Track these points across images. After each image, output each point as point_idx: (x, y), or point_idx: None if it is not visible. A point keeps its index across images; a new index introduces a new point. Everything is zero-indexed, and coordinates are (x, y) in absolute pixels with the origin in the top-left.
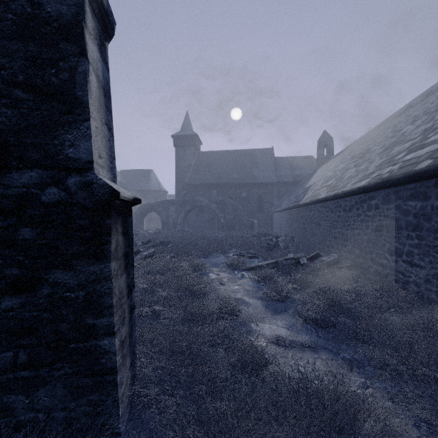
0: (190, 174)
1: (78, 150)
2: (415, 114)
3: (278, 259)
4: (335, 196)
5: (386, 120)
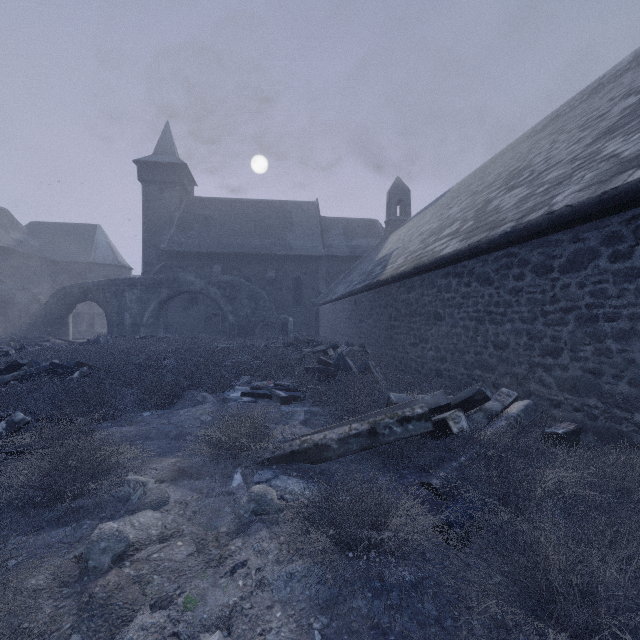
0: (172, 235)
1: None
2: (610, 98)
3: (375, 418)
4: (510, 236)
5: (508, 148)
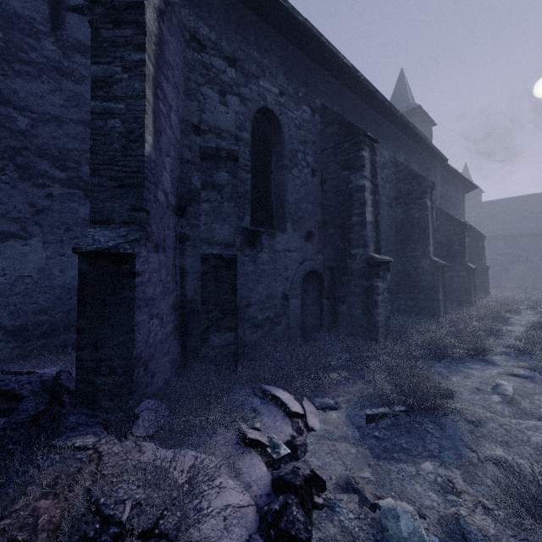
0: None
1: (484, 262)
2: None
3: None
4: None
5: None
